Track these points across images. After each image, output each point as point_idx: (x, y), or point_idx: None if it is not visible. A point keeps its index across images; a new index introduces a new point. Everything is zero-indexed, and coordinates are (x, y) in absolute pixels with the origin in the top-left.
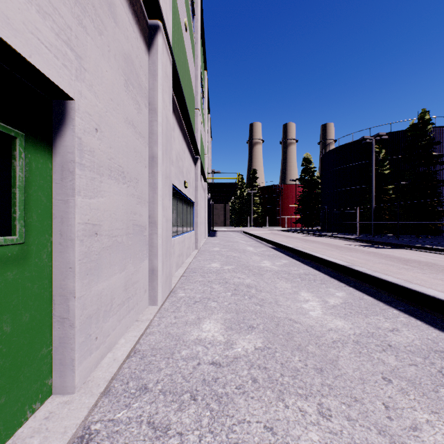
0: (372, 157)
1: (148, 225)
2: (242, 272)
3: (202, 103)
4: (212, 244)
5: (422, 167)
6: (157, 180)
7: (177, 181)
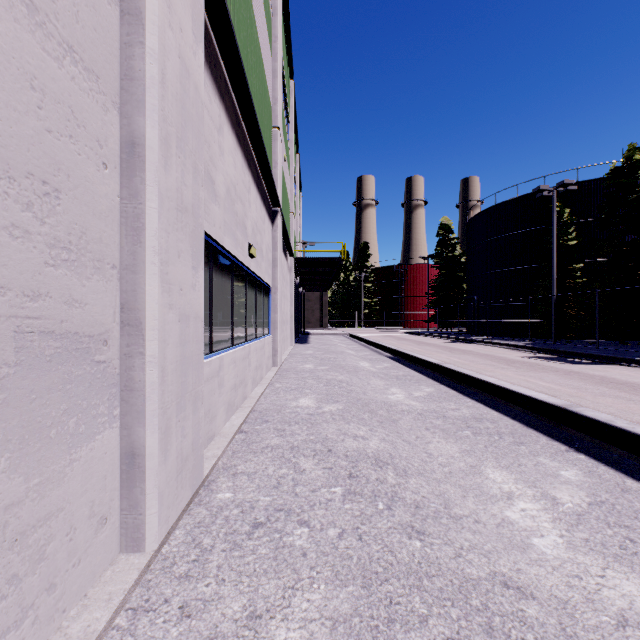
0: (552, 218)
1: (117, 330)
2: (359, 419)
3: (285, 129)
4: (302, 357)
5: (627, 236)
6: (145, 206)
7: (231, 240)
